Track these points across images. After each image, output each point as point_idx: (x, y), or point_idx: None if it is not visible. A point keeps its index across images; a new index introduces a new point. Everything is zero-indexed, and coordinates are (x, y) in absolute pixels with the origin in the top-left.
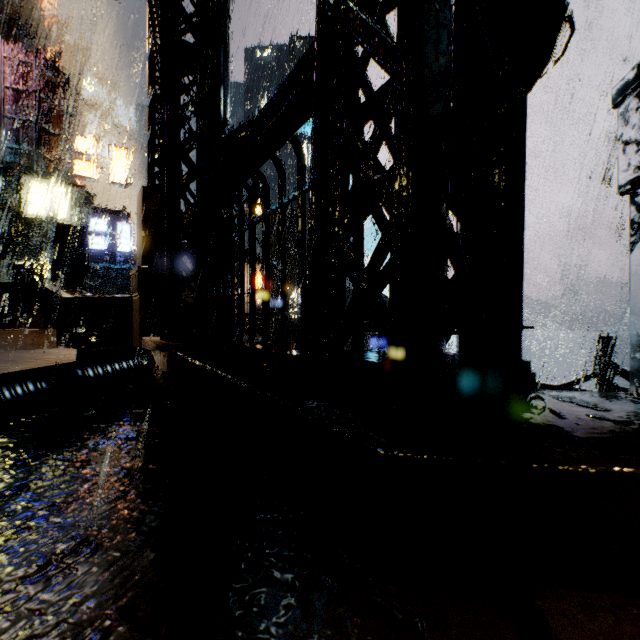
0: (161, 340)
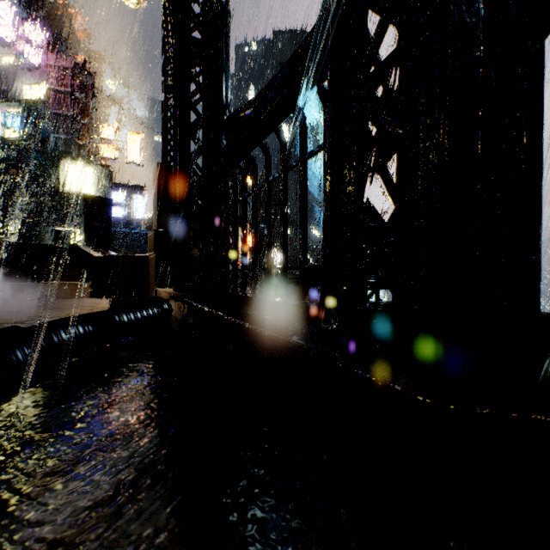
0: (174, 291)
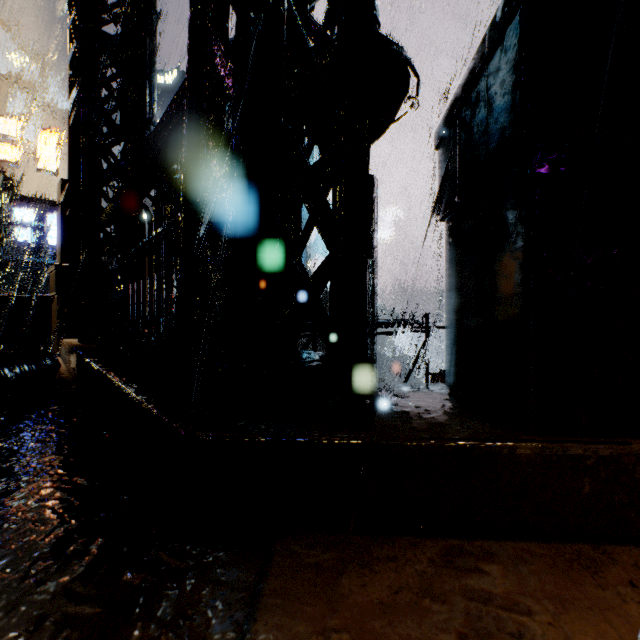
0: (78, 342)
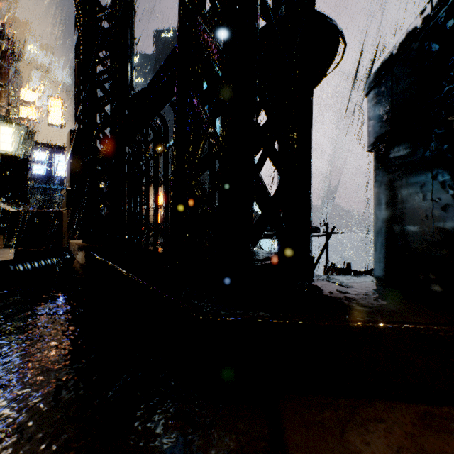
0: (83, 243)
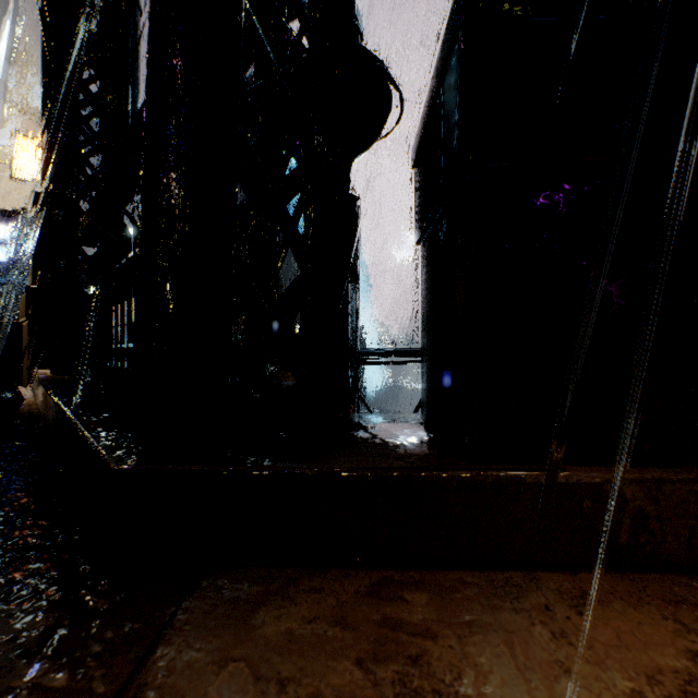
0: (50, 373)
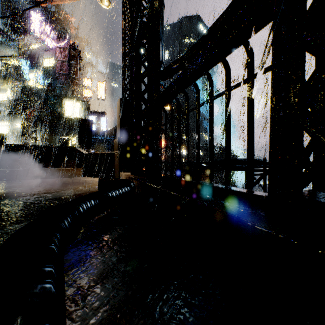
0: (131, 175)
